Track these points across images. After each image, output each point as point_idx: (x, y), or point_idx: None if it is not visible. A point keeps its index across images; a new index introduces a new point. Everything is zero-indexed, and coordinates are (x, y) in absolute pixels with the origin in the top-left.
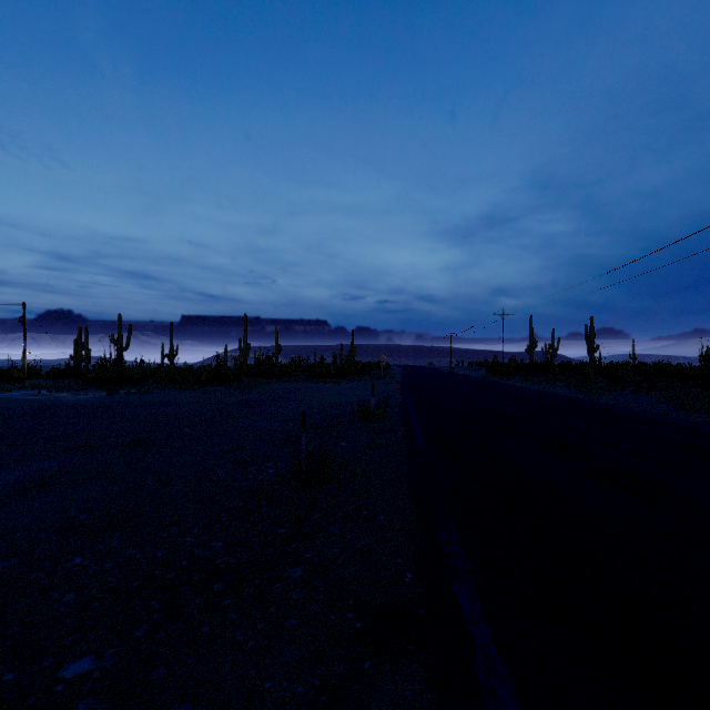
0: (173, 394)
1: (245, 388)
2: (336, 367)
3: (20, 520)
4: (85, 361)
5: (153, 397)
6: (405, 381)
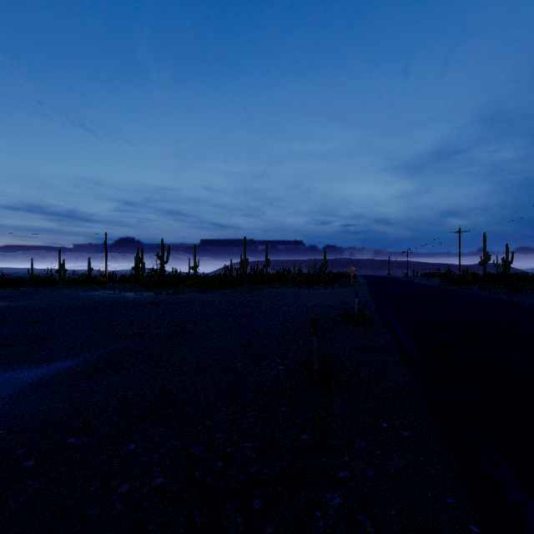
0: (197, 295)
1: (246, 292)
2: (314, 276)
3: (93, 397)
4: (141, 271)
5: (184, 297)
6: (372, 288)
